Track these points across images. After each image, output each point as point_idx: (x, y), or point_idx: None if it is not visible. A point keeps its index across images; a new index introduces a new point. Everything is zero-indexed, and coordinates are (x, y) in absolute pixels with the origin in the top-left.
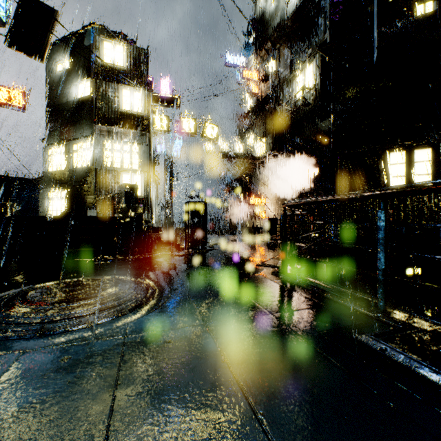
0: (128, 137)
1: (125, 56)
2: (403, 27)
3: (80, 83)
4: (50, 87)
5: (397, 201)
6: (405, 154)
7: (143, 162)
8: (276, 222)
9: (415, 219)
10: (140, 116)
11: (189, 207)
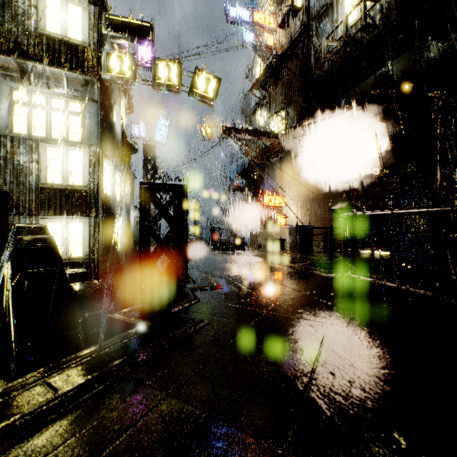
0: (61, 86)
1: None
2: None
3: None
4: None
5: None
6: None
7: (89, 131)
8: (311, 231)
9: None
10: (80, 46)
11: (143, 197)
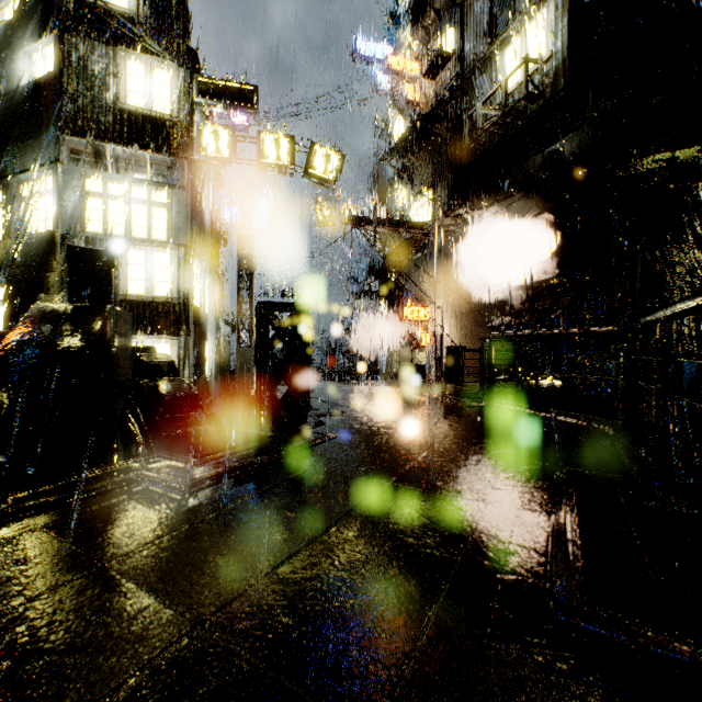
0: (143, 170)
1: None
2: None
3: (34, 48)
4: None
5: None
6: None
7: (177, 226)
8: (463, 354)
9: None
10: (167, 122)
11: (263, 318)
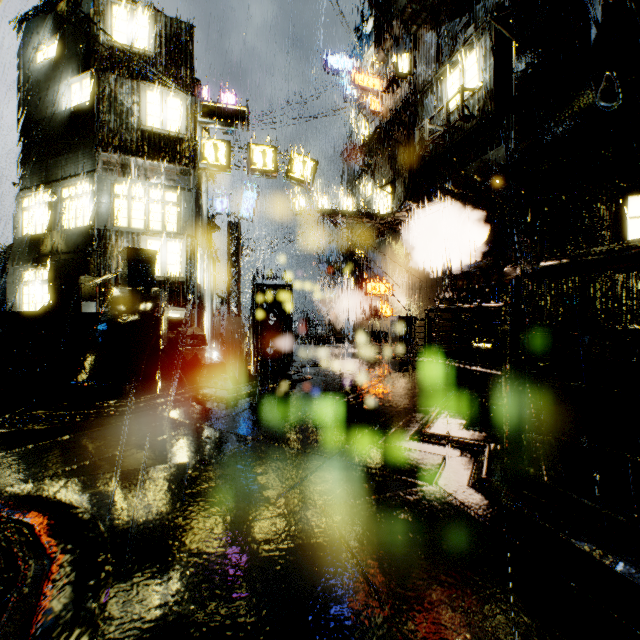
0: (158, 176)
1: (151, 34)
2: None
3: (73, 81)
4: (25, 90)
5: None
6: None
7: (185, 220)
8: (413, 323)
9: None
10: (178, 138)
11: (259, 296)
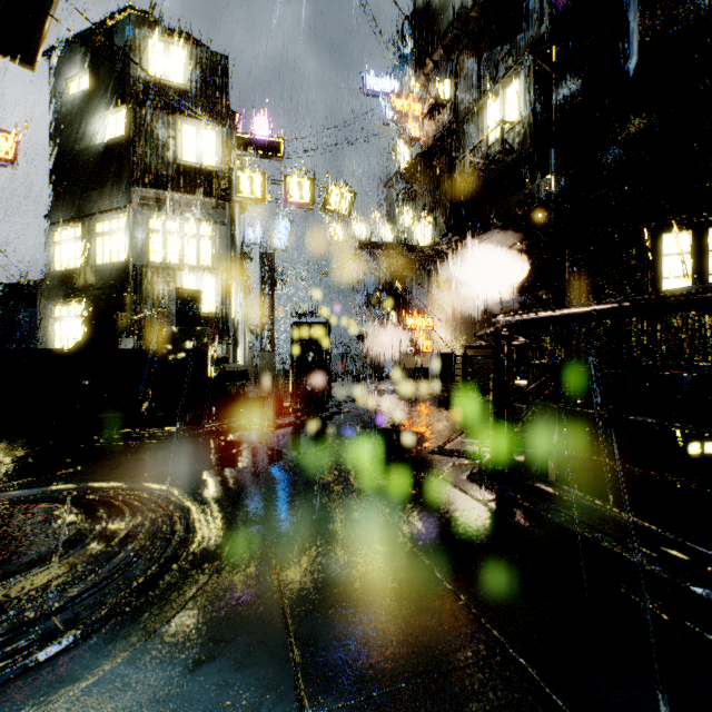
0: (193, 210)
1: (186, 67)
2: (687, 6)
3: (108, 114)
4: (57, 122)
5: (676, 322)
6: (691, 236)
7: (220, 255)
8: (453, 359)
9: (710, 354)
10: (213, 172)
11: (298, 333)
